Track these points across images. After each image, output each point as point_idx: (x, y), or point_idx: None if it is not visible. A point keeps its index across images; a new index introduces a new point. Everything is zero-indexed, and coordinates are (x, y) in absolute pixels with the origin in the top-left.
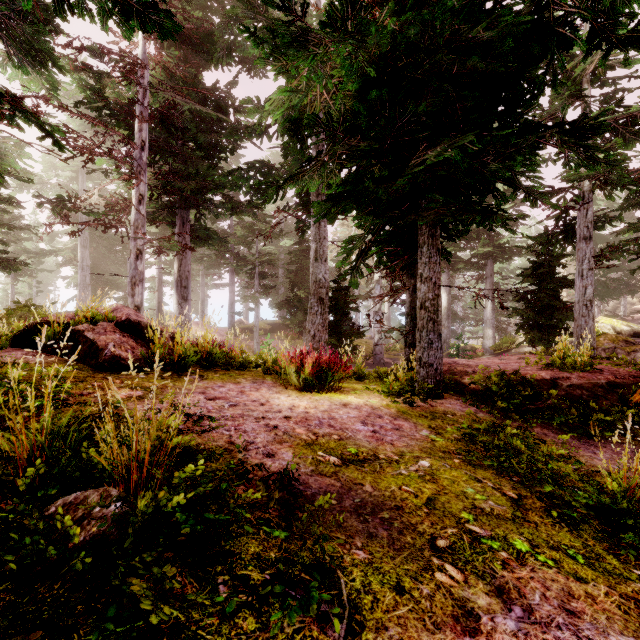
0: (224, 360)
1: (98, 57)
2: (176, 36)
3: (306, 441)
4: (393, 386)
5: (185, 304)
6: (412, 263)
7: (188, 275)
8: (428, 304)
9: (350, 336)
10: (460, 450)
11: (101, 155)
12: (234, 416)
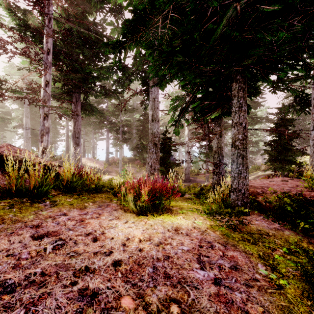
0: (80, 186)
1: None
2: None
3: None
4: (212, 207)
5: (77, 147)
6: (219, 116)
7: (79, 131)
8: (238, 143)
9: (172, 166)
10: None
11: (20, 54)
12: (47, 273)
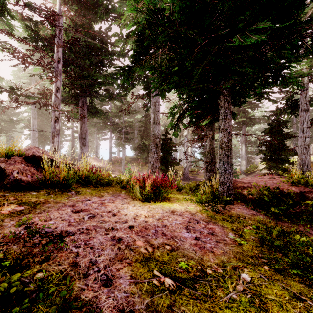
0: (95, 180)
1: (33, 10)
2: (78, 2)
3: (144, 255)
4: (202, 197)
5: (84, 147)
6: (211, 121)
7: (85, 132)
8: (224, 145)
9: (172, 165)
10: (267, 257)
11: (34, 64)
12: (89, 229)
